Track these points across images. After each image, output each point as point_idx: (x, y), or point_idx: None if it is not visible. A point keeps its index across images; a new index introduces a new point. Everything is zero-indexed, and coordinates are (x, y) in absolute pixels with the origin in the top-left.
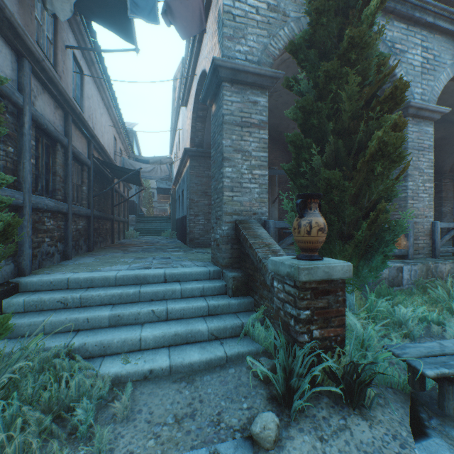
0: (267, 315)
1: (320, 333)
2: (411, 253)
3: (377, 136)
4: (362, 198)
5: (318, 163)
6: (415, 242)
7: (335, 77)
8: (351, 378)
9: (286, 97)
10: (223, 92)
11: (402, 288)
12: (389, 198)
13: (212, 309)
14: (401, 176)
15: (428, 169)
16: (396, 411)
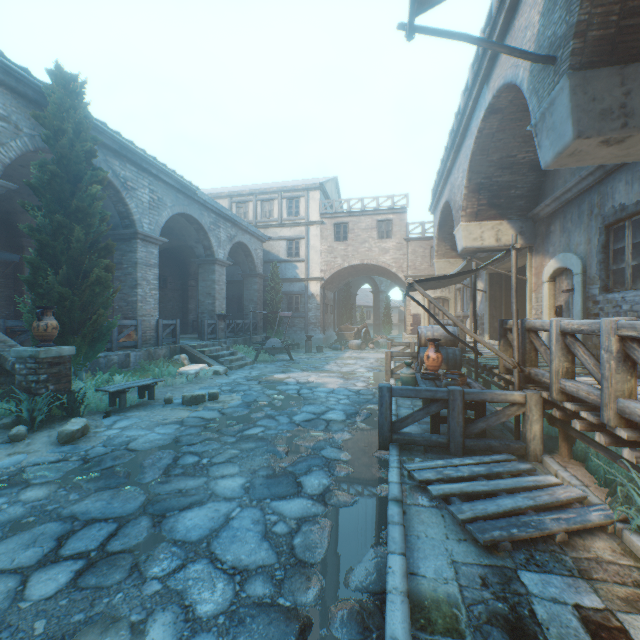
0: (6, 396)
1: (55, 387)
2: (141, 343)
3: (95, 274)
4: (89, 307)
5: (55, 281)
6: (145, 335)
7: (68, 228)
8: (73, 403)
9: (13, 172)
10: None
11: (131, 369)
12: (107, 308)
13: None
14: (114, 295)
15: (155, 280)
16: (99, 415)
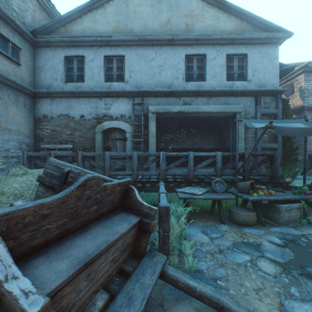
0: None
1: None
2: None
3: None
4: None
5: None
6: None
7: None
8: None
9: None
10: (304, 114)
11: None
12: None
13: (308, 178)
14: None
15: None
16: None
